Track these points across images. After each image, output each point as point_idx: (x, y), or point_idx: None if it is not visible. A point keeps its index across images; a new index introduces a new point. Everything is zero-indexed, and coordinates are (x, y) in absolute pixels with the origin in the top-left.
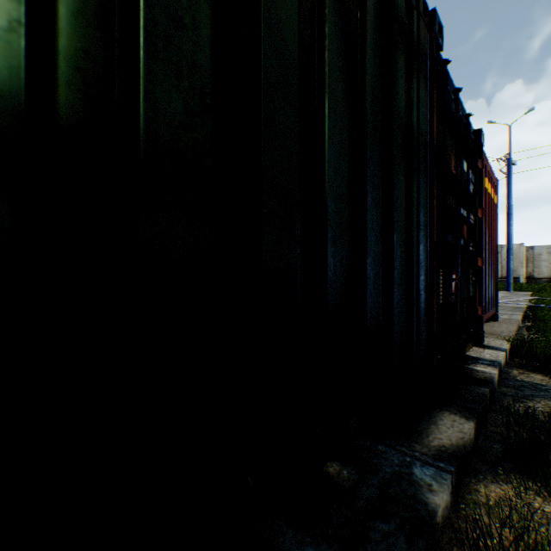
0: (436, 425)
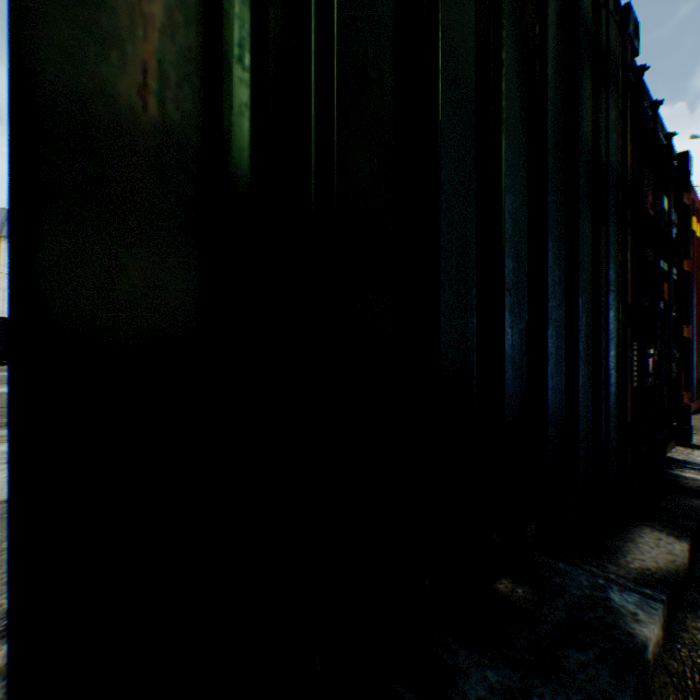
0: (633, 543)
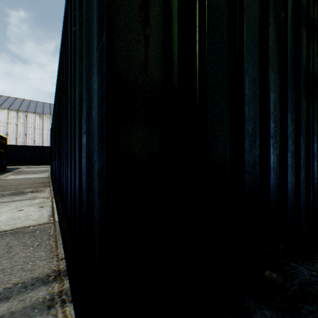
0: None
